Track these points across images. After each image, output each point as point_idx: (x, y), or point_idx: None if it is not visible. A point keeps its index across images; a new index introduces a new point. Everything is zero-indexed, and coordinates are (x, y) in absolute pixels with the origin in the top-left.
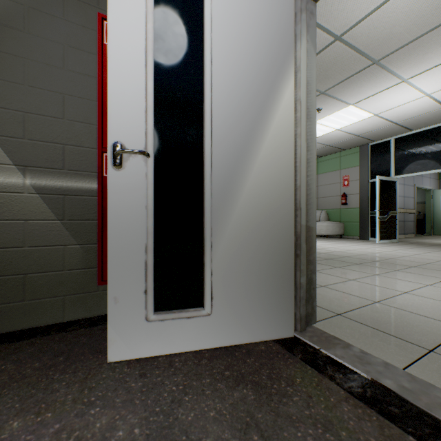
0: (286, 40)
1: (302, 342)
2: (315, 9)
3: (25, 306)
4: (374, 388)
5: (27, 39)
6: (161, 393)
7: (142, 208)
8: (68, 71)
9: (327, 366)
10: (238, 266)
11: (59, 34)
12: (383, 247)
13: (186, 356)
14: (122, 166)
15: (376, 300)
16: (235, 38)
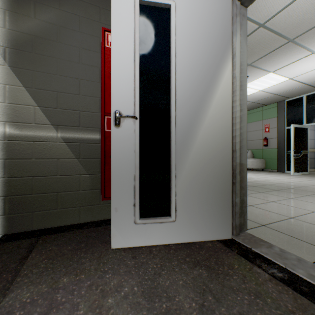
0: (226, 37)
1: (237, 242)
2: (246, 13)
3: (57, 212)
4: (290, 274)
5: (58, 46)
6: (147, 268)
7: (132, 152)
8: (82, 64)
9: (256, 259)
10: (193, 190)
11: (77, 41)
12: (297, 178)
13: (159, 247)
14: (120, 125)
15: (291, 216)
16: (191, 38)
